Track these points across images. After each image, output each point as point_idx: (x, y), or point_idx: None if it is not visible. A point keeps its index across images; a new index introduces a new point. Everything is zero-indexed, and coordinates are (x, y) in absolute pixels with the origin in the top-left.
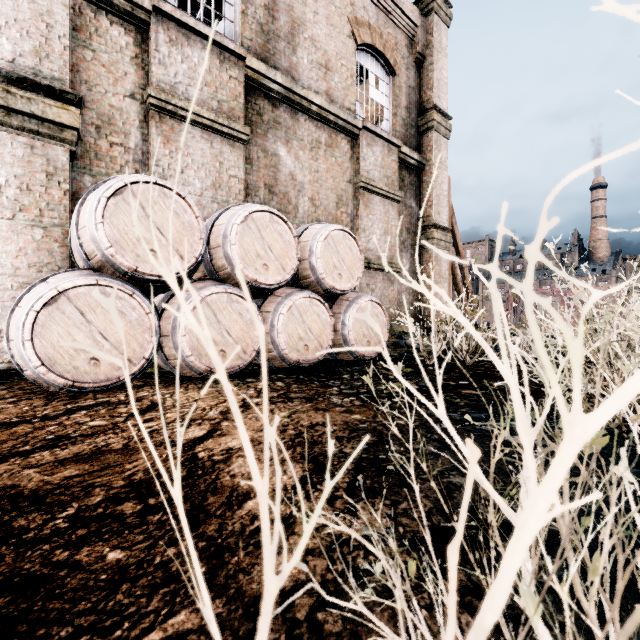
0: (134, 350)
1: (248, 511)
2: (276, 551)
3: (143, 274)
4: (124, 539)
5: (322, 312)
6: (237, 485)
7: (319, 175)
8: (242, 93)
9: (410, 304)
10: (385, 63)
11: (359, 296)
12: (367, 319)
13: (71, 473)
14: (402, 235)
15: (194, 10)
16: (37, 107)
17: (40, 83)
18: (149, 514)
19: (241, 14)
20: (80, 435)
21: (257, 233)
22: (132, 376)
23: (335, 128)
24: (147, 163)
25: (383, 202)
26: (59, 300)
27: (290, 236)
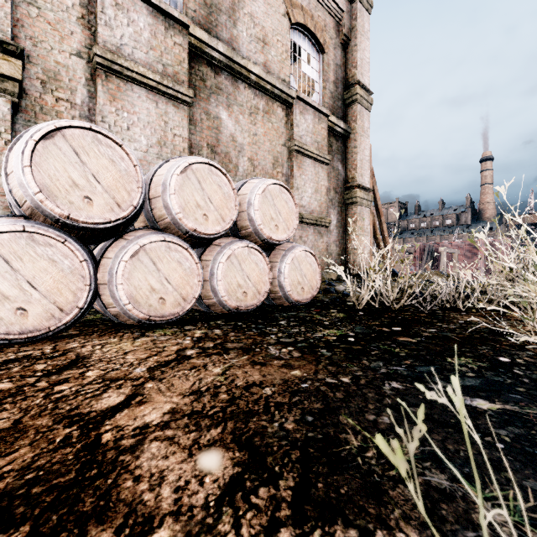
0: (66, 299)
1: None
2: None
3: (76, 221)
4: None
5: (260, 261)
6: (138, 499)
7: (257, 138)
8: (186, 59)
9: (337, 254)
10: (316, 42)
11: (294, 246)
12: None
13: None
14: (330, 194)
15: None
16: None
17: None
18: None
19: None
20: None
21: (197, 184)
22: (64, 326)
23: (272, 96)
24: (93, 119)
25: (314, 164)
26: None
27: (229, 188)
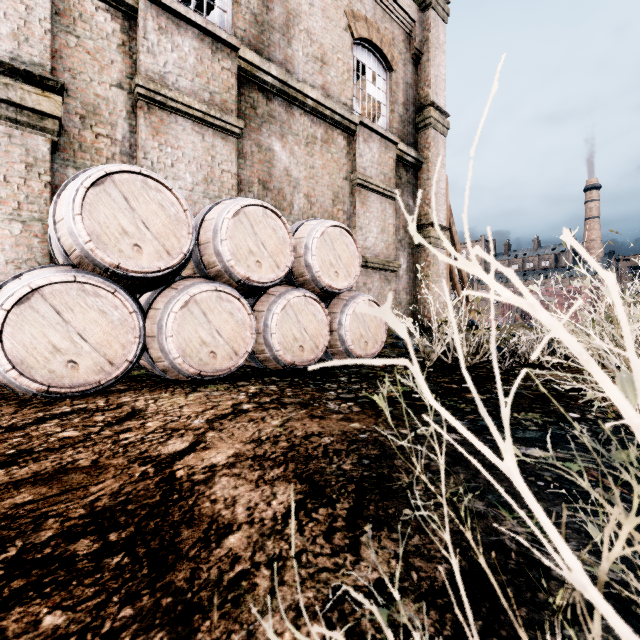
0: (116, 352)
1: (228, 550)
2: (260, 611)
3: (126, 270)
4: (69, 594)
5: (318, 311)
6: (218, 514)
7: (315, 171)
8: (235, 85)
9: (407, 304)
10: (382, 58)
11: (356, 295)
12: (386, 316)
13: (24, 499)
14: (399, 234)
15: (187, 2)
16: (15, 93)
17: (18, 68)
18: (107, 556)
19: (234, 3)
20: (45, 449)
21: (249, 228)
22: (114, 380)
23: (331, 123)
24: (135, 156)
25: (380, 200)
26: (32, 298)
27: (284, 232)
